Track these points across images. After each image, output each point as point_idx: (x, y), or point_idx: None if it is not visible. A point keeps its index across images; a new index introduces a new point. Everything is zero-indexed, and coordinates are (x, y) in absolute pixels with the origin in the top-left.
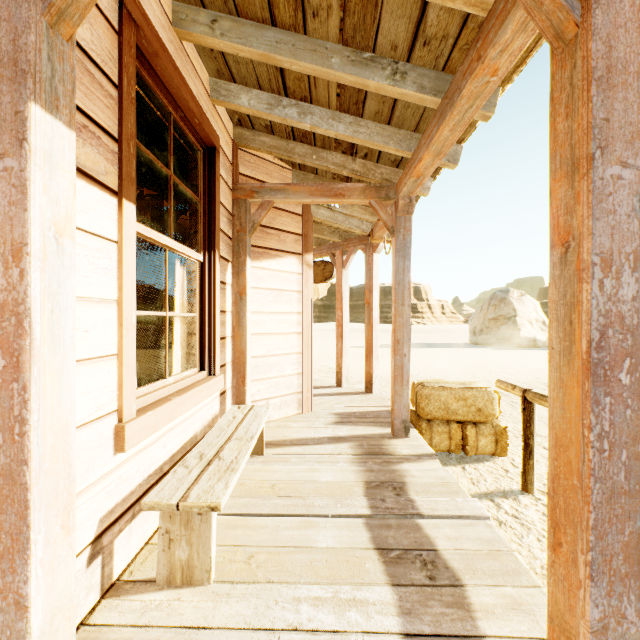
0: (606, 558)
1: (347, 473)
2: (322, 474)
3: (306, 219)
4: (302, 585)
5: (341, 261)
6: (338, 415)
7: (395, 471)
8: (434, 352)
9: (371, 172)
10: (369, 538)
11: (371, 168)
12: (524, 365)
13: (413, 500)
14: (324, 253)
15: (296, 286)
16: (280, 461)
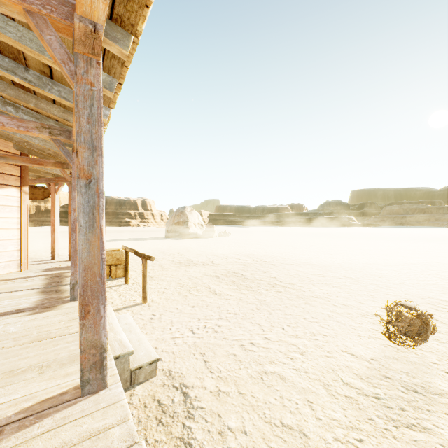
0: (74, 261)
1: (39, 282)
2: (25, 284)
3: (24, 168)
4: (7, 300)
5: (54, 189)
6: (45, 269)
7: (63, 279)
8: (139, 242)
9: (59, 156)
10: (39, 291)
11: (59, 154)
12: (180, 246)
13: (64, 283)
14: (43, 183)
15: (16, 203)
16: (2, 284)
